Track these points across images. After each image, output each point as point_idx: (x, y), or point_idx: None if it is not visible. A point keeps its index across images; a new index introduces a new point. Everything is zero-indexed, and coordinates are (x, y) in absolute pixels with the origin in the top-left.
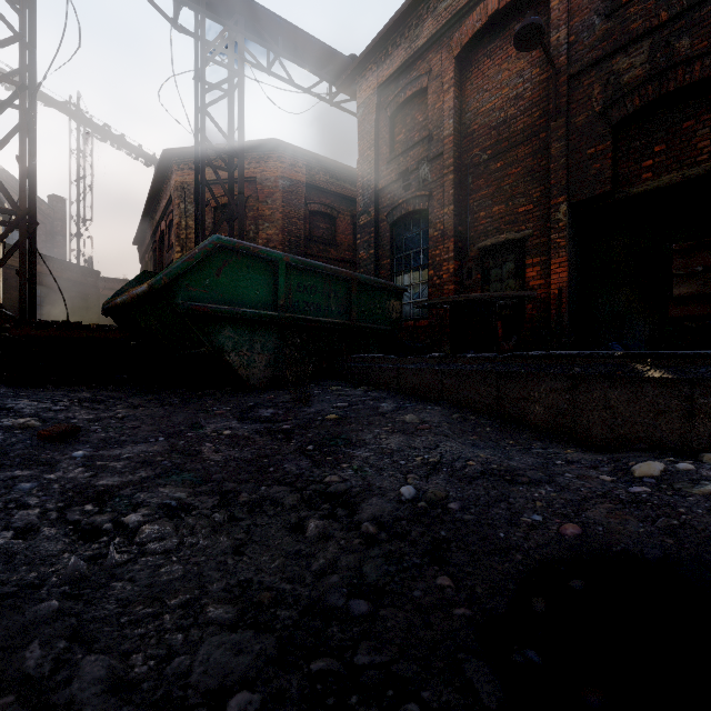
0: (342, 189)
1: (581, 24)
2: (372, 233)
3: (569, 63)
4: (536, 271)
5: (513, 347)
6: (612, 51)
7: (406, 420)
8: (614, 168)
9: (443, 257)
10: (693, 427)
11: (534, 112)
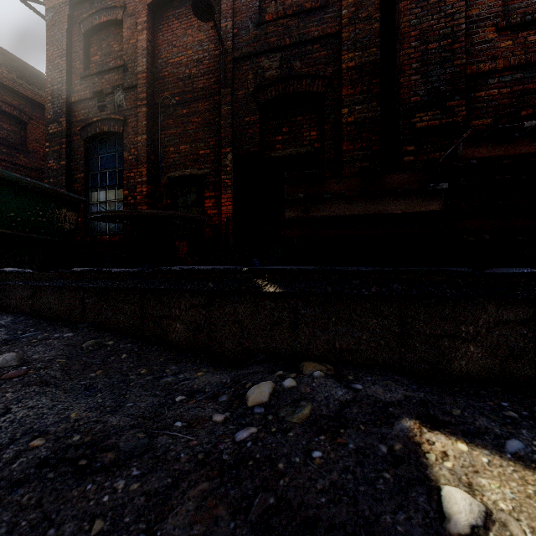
0: (36, 95)
1: (241, 23)
2: (64, 144)
3: (234, 49)
4: (212, 203)
5: (196, 261)
6: (260, 52)
7: None
8: (261, 136)
9: (137, 179)
10: (297, 335)
11: (211, 78)
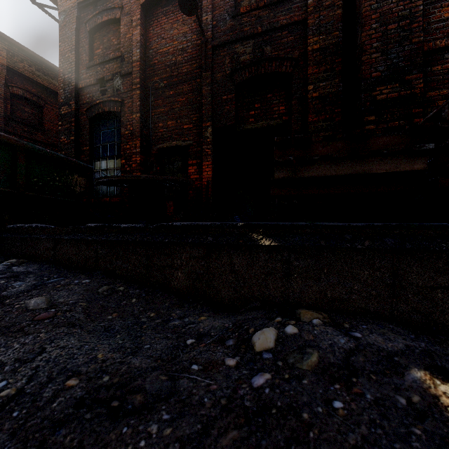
0: (50, 84)
1: (219, 16)
2: (73, 123)
3: (213, 38)
4: (194, 169)
5: (181, 219)
6: (235, 39)
7: (29, 306)
8: (236, 111)
9: (132, 151)
10: (290, 285)
11: (193, 64)
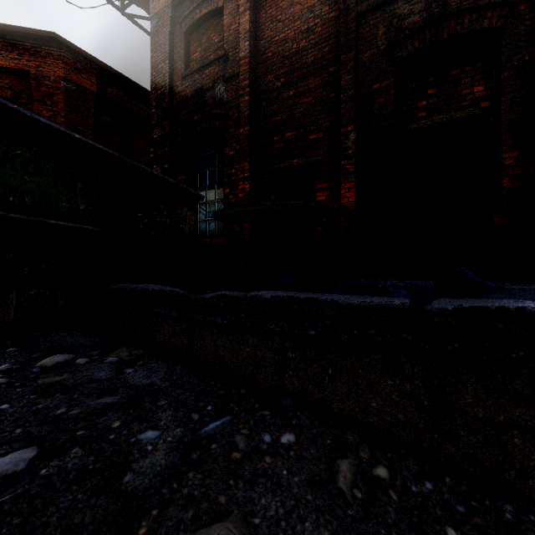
0: (138, 109)
1: None
2: (166, 148)
3: (357, 2)
4: (325, 195)
5: None
6: None
7: None
8: (395, 105)
9: (239, 176)
10: None
11: (324, 47)
